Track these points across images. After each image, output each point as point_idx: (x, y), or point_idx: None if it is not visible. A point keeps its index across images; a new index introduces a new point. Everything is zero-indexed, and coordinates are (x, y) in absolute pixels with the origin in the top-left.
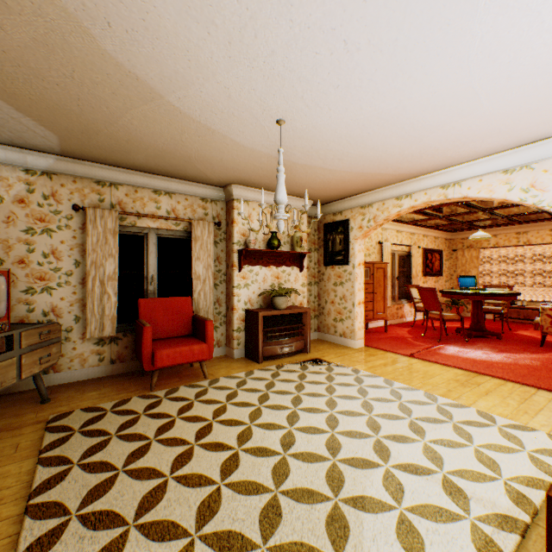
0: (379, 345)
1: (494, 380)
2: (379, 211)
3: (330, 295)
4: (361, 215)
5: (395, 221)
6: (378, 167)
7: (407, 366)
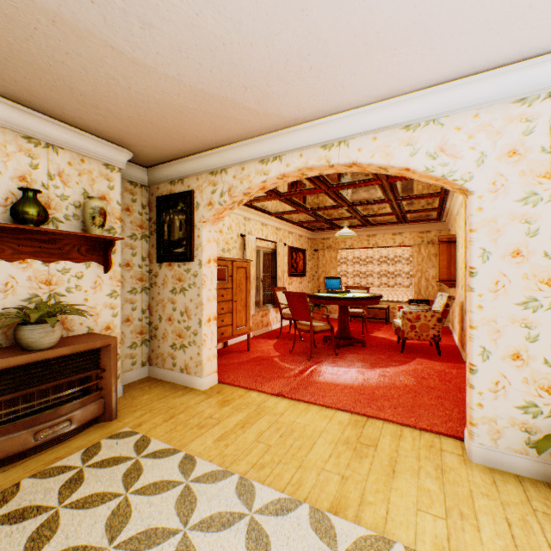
0: (239, 377)
1: (389, 428)
2: (236, 180)
3: (167, 308)
4: (212, 184)
5: (260, 210)
6: (229, 82)
7: (276, 420)
